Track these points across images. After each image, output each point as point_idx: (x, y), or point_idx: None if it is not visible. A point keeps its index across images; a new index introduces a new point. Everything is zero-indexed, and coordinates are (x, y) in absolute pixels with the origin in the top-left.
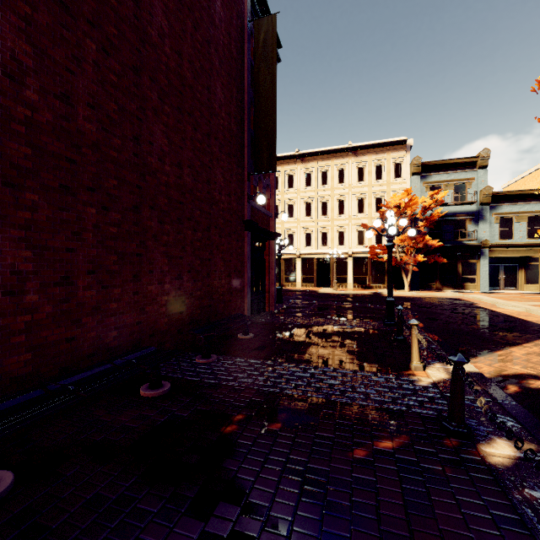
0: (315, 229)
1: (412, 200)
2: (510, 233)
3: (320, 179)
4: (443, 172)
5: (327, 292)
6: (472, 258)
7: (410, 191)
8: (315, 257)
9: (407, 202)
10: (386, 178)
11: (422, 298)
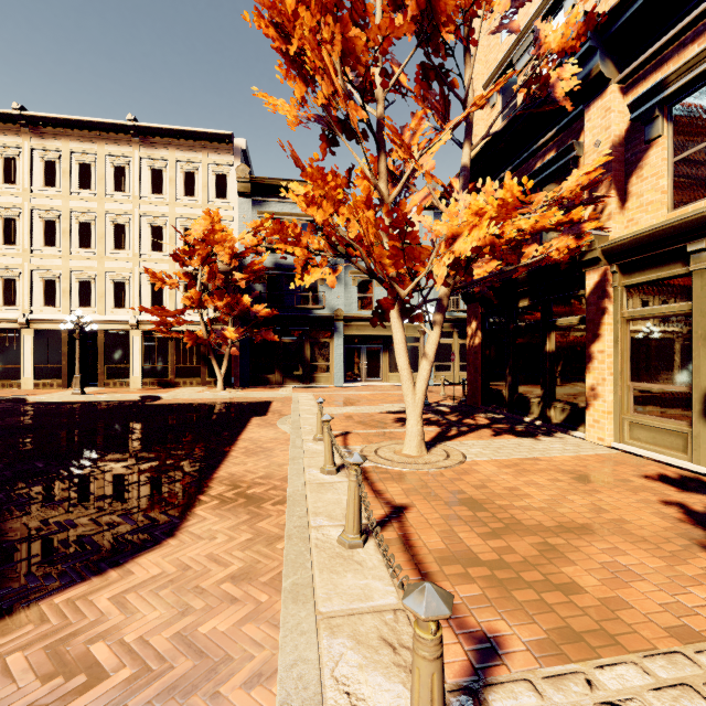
0: (63, 274)
1: (217, 231)
2: (370, 301)
3: (76, 176)
4: (285, 200)
5: (49, 399)
6: (324, 336)
7: (218, 215)
8: (64, 329)
9: (209, 233)
10: (201, 196)
11: (205, 405)
